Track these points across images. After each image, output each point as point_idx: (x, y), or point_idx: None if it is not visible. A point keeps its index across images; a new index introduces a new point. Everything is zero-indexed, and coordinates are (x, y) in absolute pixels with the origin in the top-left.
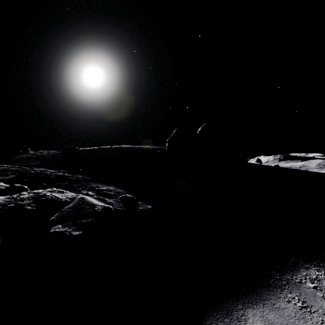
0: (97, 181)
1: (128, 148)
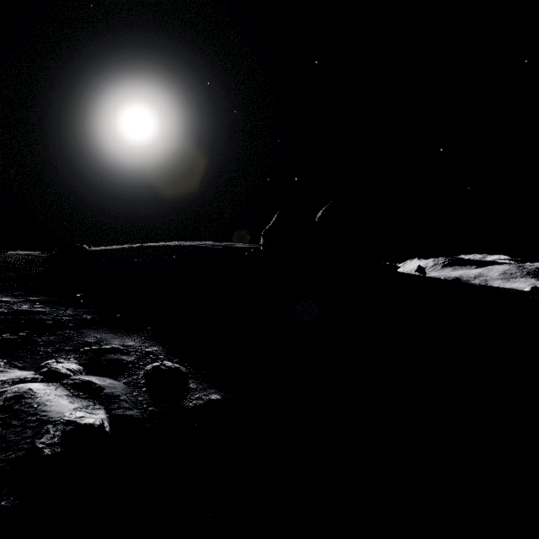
0: (103, 324)
1: (190, 246)
